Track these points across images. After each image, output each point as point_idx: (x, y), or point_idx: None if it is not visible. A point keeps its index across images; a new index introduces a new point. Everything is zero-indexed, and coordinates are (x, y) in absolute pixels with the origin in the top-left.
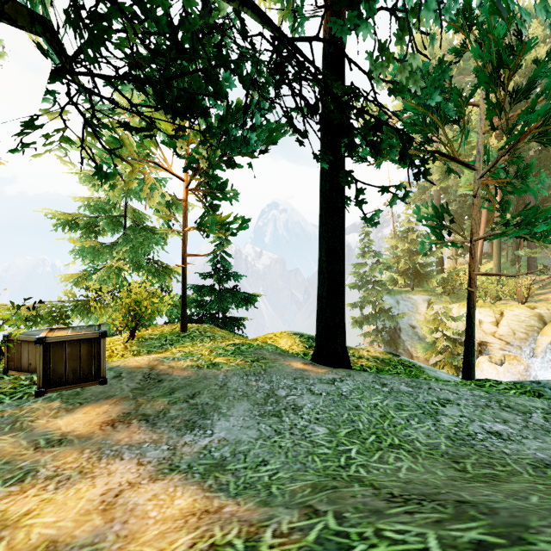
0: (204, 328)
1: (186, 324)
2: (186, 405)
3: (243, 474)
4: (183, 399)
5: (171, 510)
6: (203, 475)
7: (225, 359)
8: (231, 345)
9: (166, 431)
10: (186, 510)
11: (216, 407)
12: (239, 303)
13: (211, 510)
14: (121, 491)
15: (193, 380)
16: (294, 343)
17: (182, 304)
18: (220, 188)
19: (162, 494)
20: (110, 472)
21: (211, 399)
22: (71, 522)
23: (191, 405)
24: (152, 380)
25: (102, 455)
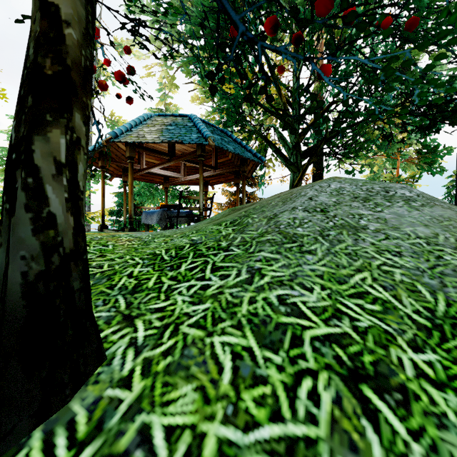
0: None
1: None
2: None
3: None
4: None
5: None
6: None
7: None
8: None
9: None
10: None
11: None
12: None
13: None
14: None
15: None
16: None
17: None
18: (431, 152)
19: None
20: None
21: None
22: None
23: None
24: None
25: None
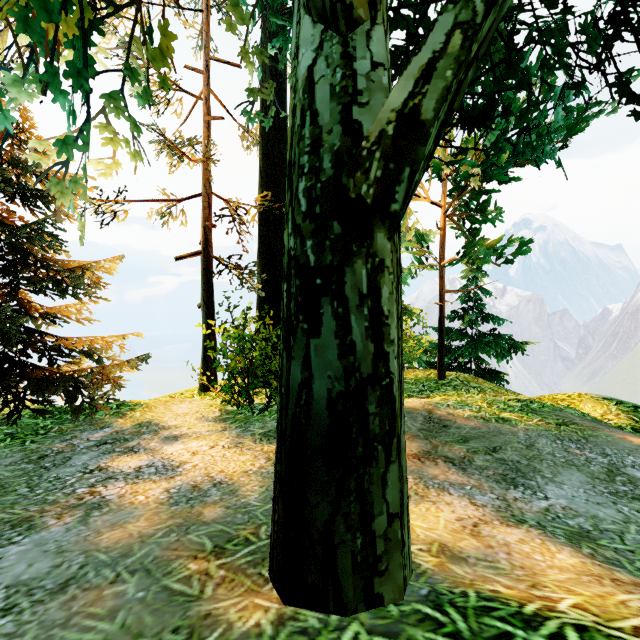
0: (464, 377)
1: (443, 370)
2: (490, 457)
3: (633, 558)
4: (483, 450)
5: (559, 561)
6: (569, 540)
7: (516, 415)
8: (513, 400)
9: (482, 480)
10: (580, 568)
11: (534, 469)
12: (499, 351)
13: (623, 580)
14: (476, 523)
15: (484, 432)
16: (609, 412)
17: (440, 347)
18: (481, 209)
19: (530, 542)
20: (447, 502)
21: (521, 458)
22: (446, 534)
23: (498, 459)
24: (436, 423)
25: (427, 484)
